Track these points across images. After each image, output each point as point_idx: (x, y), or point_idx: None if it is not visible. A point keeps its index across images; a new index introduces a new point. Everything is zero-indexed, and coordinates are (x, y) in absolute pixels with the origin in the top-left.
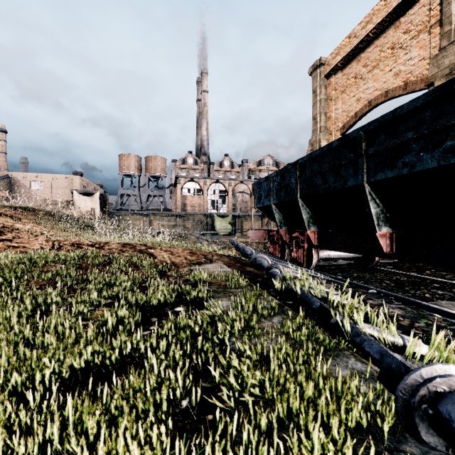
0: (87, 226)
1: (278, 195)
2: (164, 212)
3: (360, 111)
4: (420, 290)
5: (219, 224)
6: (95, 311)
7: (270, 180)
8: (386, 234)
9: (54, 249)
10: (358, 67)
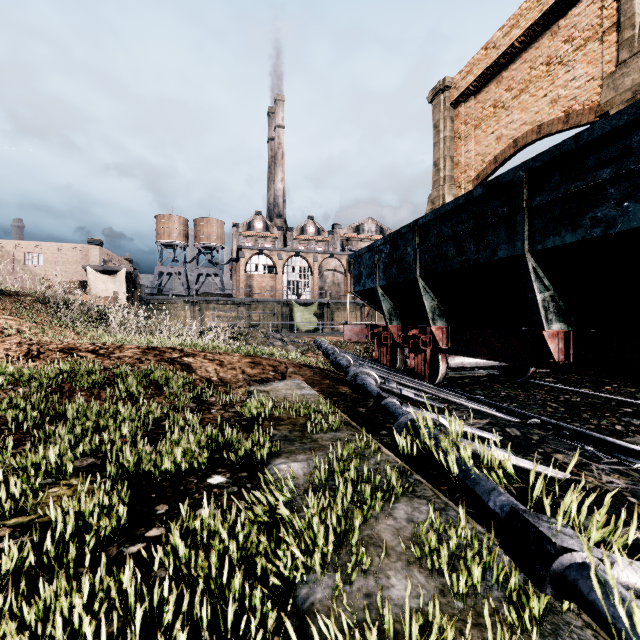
0: (100, 319)
1: (387, 272)
2: (221, 299)
3: (502, 154)
4: (606, 418)
5: (300, 315)
6: (53, 488)
7: (375, 250)
8: (558, 334)
9: (28, 358)
10: (499, 92)
